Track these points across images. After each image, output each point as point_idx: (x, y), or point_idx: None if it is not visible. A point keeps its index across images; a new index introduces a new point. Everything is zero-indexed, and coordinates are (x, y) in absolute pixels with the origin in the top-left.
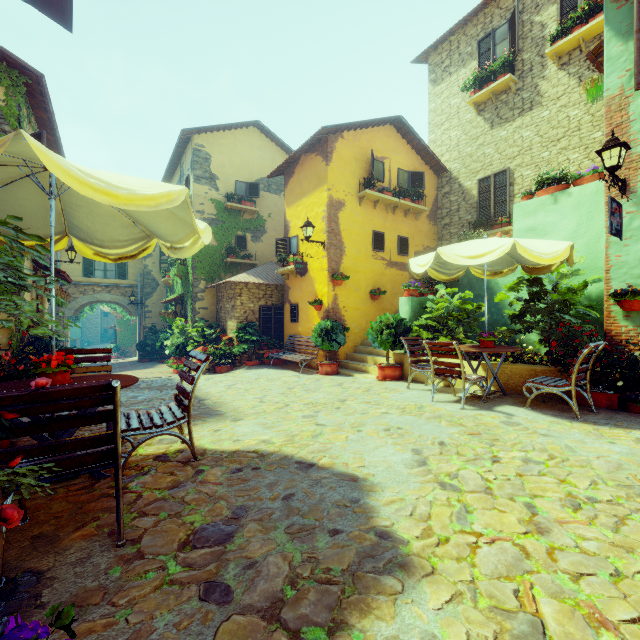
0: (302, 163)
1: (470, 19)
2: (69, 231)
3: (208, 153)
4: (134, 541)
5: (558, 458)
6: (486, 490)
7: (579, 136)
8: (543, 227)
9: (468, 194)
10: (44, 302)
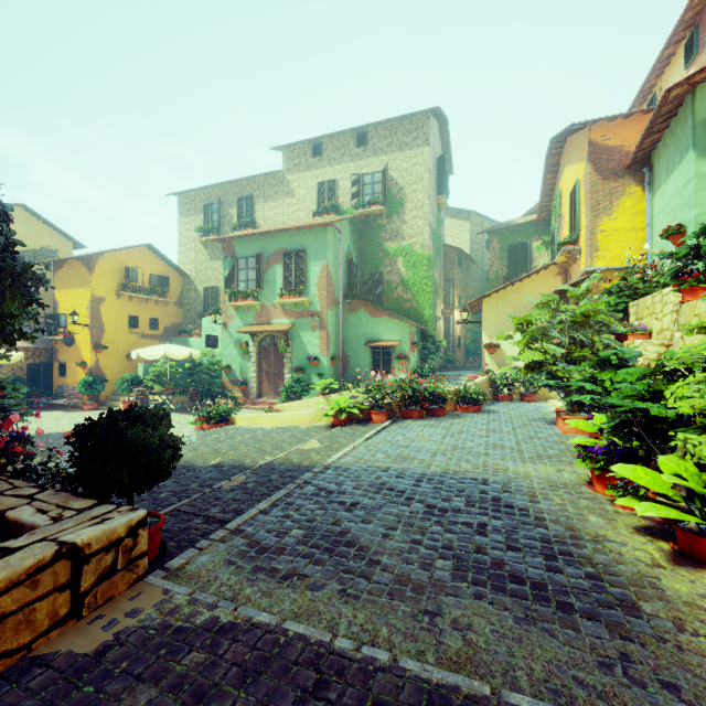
0: (70, 263)
1: (201, 188)
2: None
3: None
4: None
5: None
6: None
7: None
8: (212, 331)
9: (200, 294)
10: None
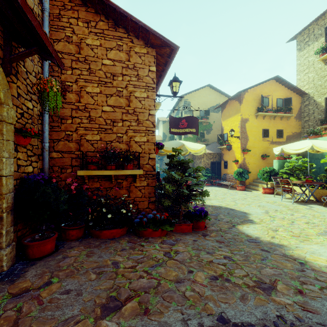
0: (229, 103)
1: (320, 17)
2: None
3: (189, 101)
4: None
5: (315, 216)
6: (282, 218)
7: None
8: None
9: (319, 105)
10: None
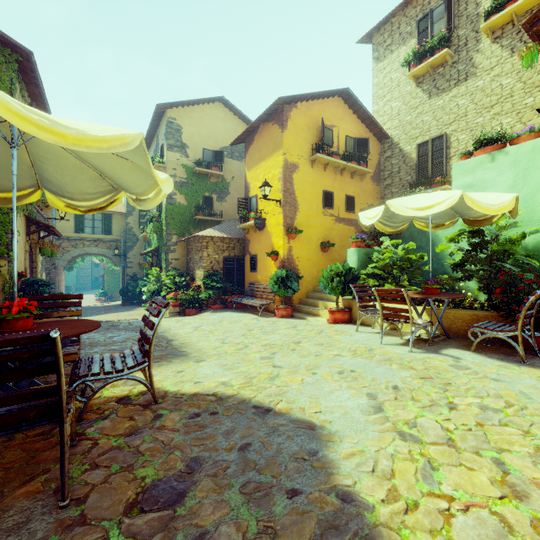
0: (261, 131)
1: (410, 2)
2: (41, 184)
3: (179, 125)
4: (79, 501)
5: (516, 406)
6: (448, 442)
7: (511, 102)
8: (481, 184)
9: (408, 157)
10: (37, 254)
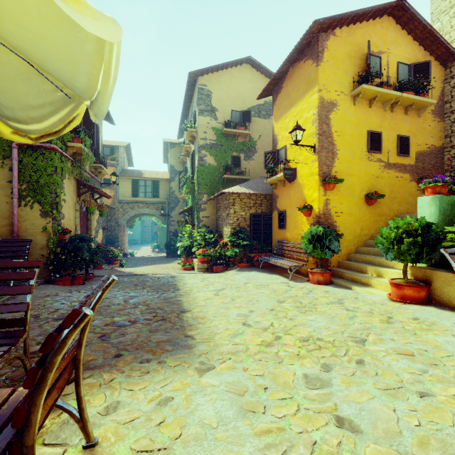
0: (290, 75)
1: None
2: None
3: (209, 90)
4: None
5: None
6: None
7: None
8: None
9: None
10: (91, 213)
